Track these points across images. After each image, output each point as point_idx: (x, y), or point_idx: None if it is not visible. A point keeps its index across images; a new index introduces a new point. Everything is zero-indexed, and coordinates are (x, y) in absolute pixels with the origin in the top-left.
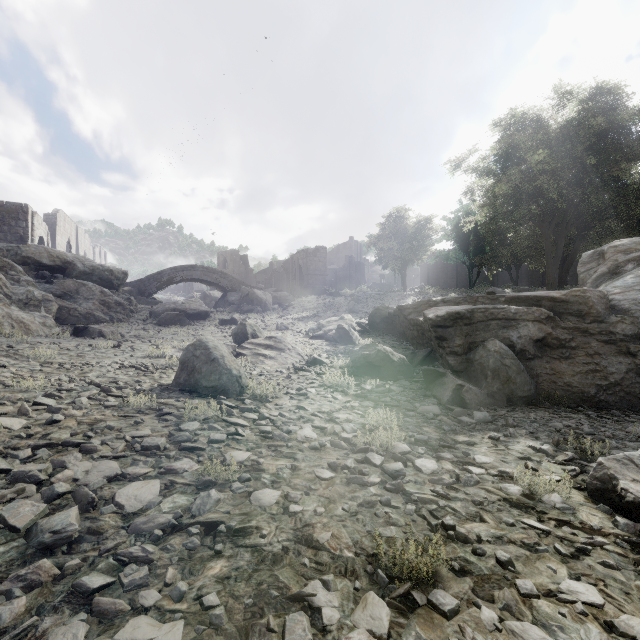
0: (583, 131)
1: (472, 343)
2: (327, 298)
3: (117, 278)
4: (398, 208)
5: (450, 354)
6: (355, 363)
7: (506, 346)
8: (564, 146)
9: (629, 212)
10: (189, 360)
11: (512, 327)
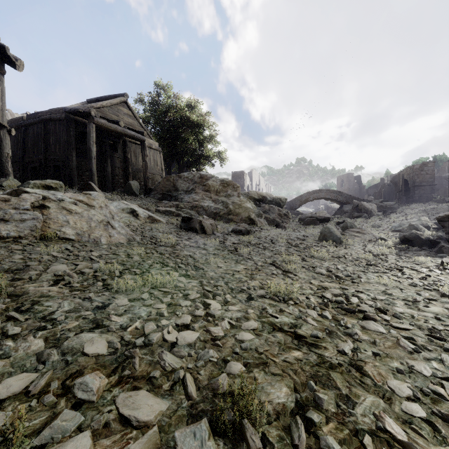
0: None
1: None
2: (431, 205)
3: (282, 202)
4: None
5: (446, 234)
6: (400, 239)
7: None
8: None
9: None
10: (323, 232)
11: None
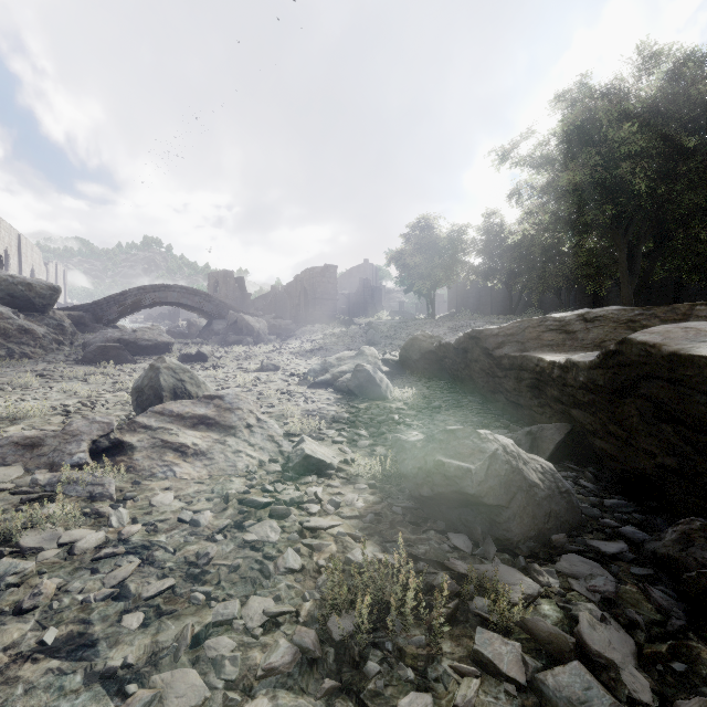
0: (676, 106)
1: None
2: (338, 327)
3: (40, 295)
4: (426, 215)
5: None
6: (415, 485)
7: None
8: (655, 123)
9: None
10: None
11: None
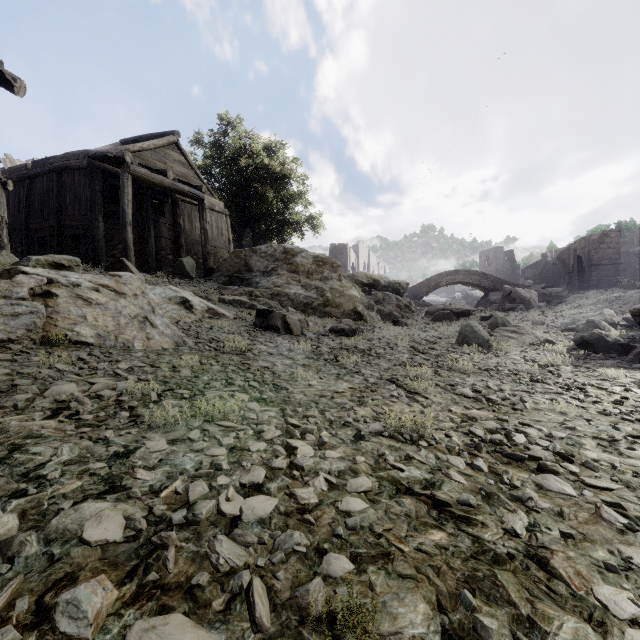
0: None
1: None
2: (615, 292)
3: (402, 288)
4: None
5: None
6: (575, 342)
7: None
8: None
9: None
10: (463, 332)
11: None
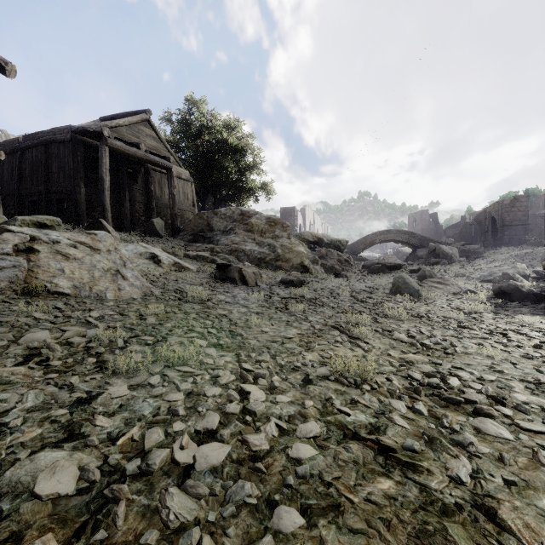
0: None
1: None
2: (525, 248)
3: (342, 245)
4: None
5: None
6: (494, 292)
7: None
8: None
9: None
10: (396, 283)
11: None
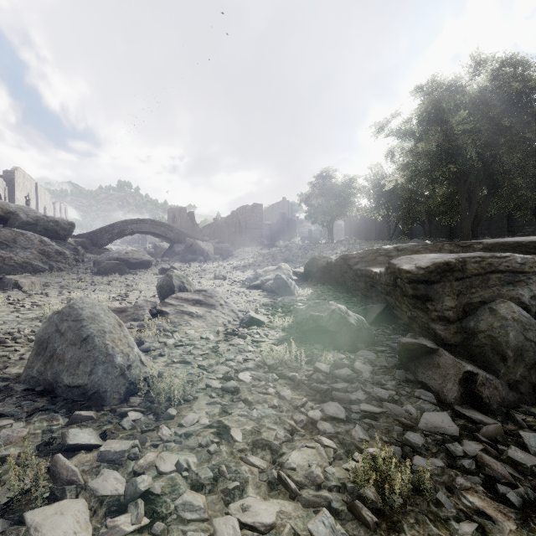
0: (498, 96)
1: (468, 305)
2: (263, 249)
3: (63, 229)
4: (327, 169)
5: (438, 320)
6: (301, 326)
7: (524, 311)
8: (482, 109)
9: (534, 172)
10: (49, 338)
11: (520, 283)
